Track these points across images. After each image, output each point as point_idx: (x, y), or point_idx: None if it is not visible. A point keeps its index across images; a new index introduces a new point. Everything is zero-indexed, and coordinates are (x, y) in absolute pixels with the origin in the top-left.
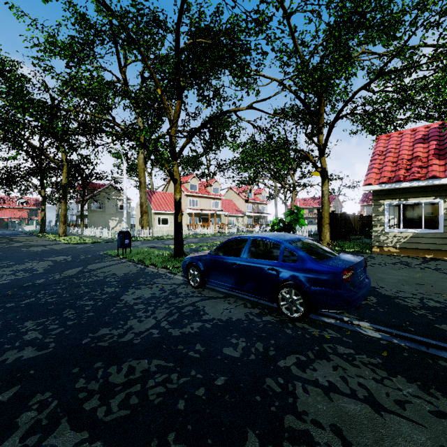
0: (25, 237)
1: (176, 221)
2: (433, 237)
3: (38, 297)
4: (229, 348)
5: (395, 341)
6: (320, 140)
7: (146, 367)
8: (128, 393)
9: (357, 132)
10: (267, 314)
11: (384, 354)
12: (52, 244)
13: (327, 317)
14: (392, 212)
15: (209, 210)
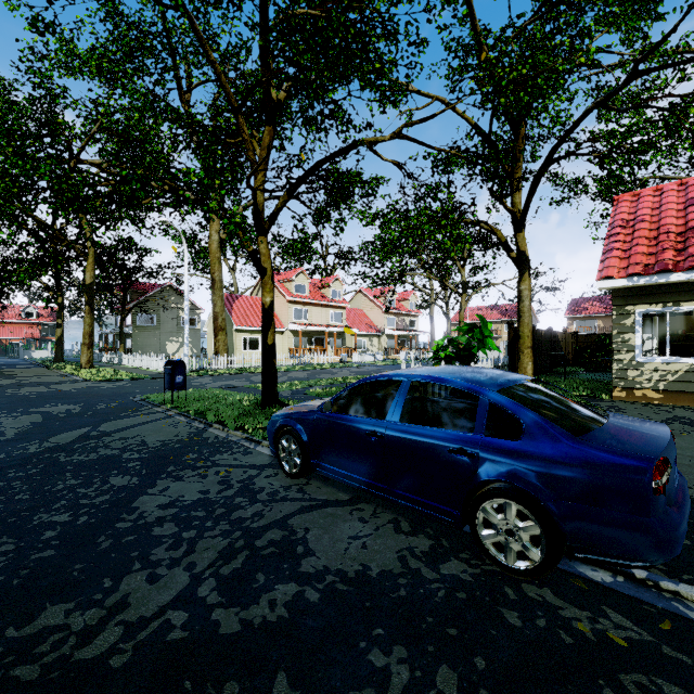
0: (26, 370)
1: (264, 342)
2: None
3: None
4: None
5: None
6: (515, 204)
7: None
8: None
9: (562, 201)
10: (450, 555)
11: None
12: (63, 382)
13: (588, 564)
14: (648, 327)
15: (326, 326)
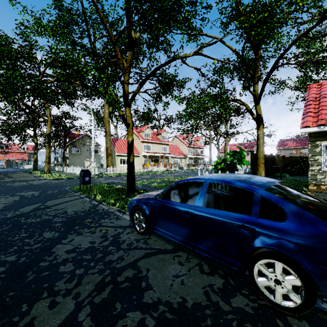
0: (19, 174)
1: (128, 160)
2: None
3: None
4: None
5: None
6: (255, 90)
7: None
8: None
9: (274, 92)
10: (236, 291)
11: None
12: (34, 180)
13: None
14: None
15: (160, 153)
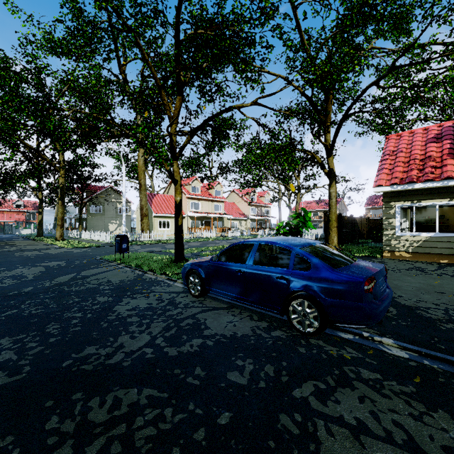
0: (21, 241)
1: (176, 224)
2: (448, 241)
3: (22, 308)
4: (234, 373)
5: (426, 362)
6: (327, 140)
7: (135, 399)
8: (110, 437)
9: (362, 133)
10: (276, 328)
11: (417, 380)
12: (48, 249)
13: (343, 332)
14: (403, 215)
15: (212, 213)
